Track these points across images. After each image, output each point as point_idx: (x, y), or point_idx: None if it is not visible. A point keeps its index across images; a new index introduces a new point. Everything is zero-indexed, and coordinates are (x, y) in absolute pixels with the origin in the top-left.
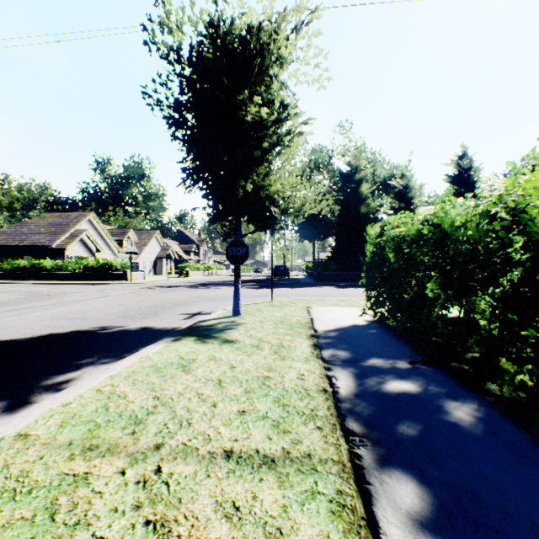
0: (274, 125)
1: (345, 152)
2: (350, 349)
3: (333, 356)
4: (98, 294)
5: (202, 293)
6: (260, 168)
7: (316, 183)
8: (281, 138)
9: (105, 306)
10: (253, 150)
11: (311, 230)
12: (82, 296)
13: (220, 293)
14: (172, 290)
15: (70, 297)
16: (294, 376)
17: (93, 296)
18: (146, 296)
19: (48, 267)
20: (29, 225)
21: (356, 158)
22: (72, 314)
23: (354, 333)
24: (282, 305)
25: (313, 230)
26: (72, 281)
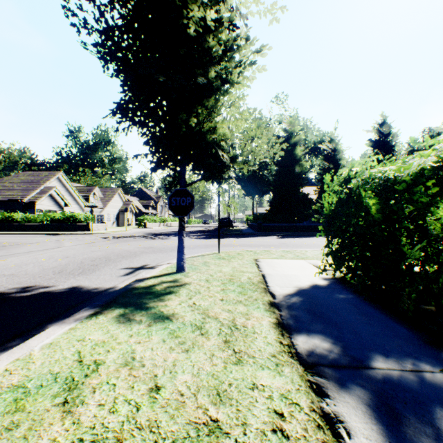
0: (222, 55)
1: (281, 120)
2: (332, 334)
3: (313, 351)
4: (53, 245)
5: (153, 243)
6: (206, 101)
7: (256, 147)
8: (230, 71)
9: (49, 258)
10: (198, 76)
11: (251, 187)
12: (35, 246)
13: (170, 243)
14: (125, 241)
15: (22, 248)
16: (265, 420)
17: (47, 246)
18: (97, 247)
19: (18, 219)
20: (4, 182)
21: (291, 125)
22: (5, 269)
23: (321, 298)
24: (229, 257)
25: (254, 187)
26: (38, 232)
